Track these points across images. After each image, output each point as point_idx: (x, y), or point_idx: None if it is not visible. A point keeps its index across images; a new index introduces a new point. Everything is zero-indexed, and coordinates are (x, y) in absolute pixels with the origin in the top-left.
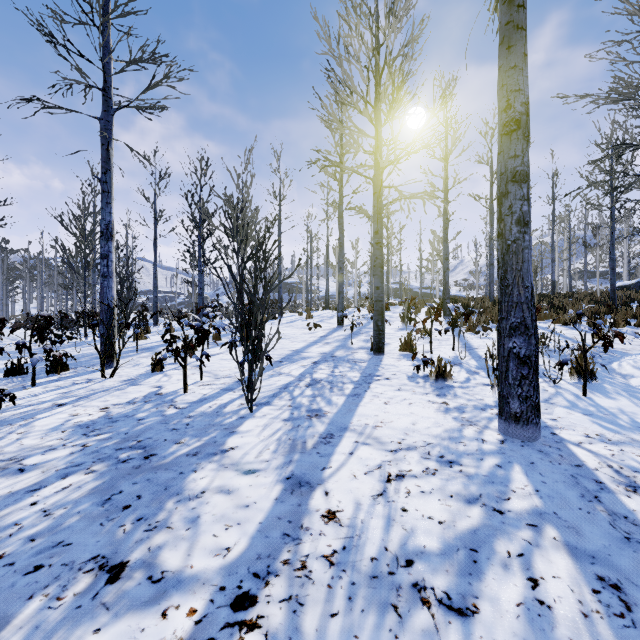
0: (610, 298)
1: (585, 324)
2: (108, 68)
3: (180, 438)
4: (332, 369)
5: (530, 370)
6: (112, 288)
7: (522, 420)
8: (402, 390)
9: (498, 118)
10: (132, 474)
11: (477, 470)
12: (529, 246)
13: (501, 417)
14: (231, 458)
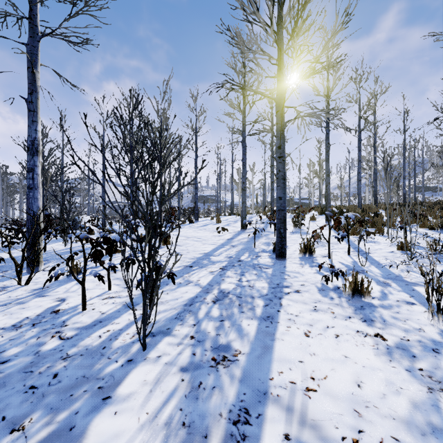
0: None
1: None
2: None
3: (26, 414)
4: (239, 277)
5: None
6: (37, 199)
7: None
8: (319, 310)
9: None
10: None
11: None
12: None
13: None
14: None
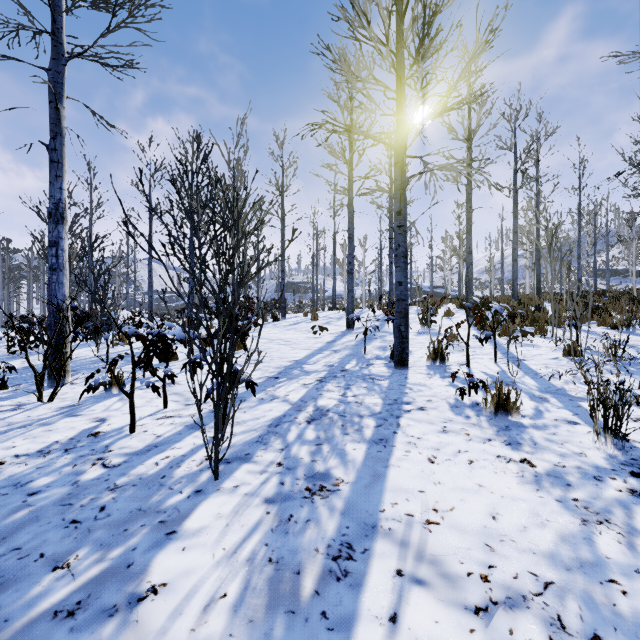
0: None
1: (638, 327)
2: (58, 5)
3: (70, 551)
4: (343, 391)
5: None
6: (63, 284)
7: None
8: (449, 432)
9: None
10: None
11: None
12: None
13: None
14: (139, 630)
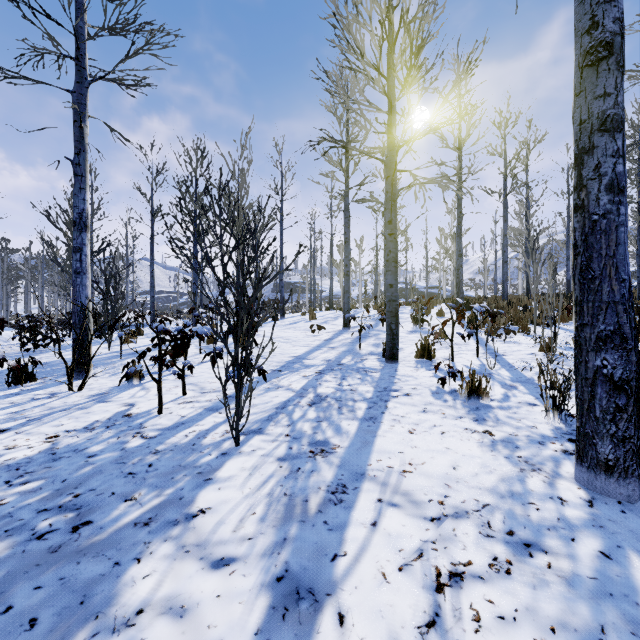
0: (637, 297)
1: None
2: (81, 33)
3: (134, 490)
4: (339, 381)
5: (629, 399)
6: (86, 286)
7: (617, 471)
8: (428, 412)
9: (575, 45)
10: (41, 565)
11: (575, 564)
12: (625, 222)
13: (581, 463)
14: (197, 532)
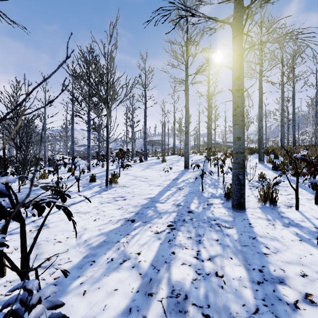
0: None
1: None
2: None
3: None
4: (196, 247)
5: None
6: None
7: None
8: None
9: None
10: None
11: None
12: None
13: None
14: None
